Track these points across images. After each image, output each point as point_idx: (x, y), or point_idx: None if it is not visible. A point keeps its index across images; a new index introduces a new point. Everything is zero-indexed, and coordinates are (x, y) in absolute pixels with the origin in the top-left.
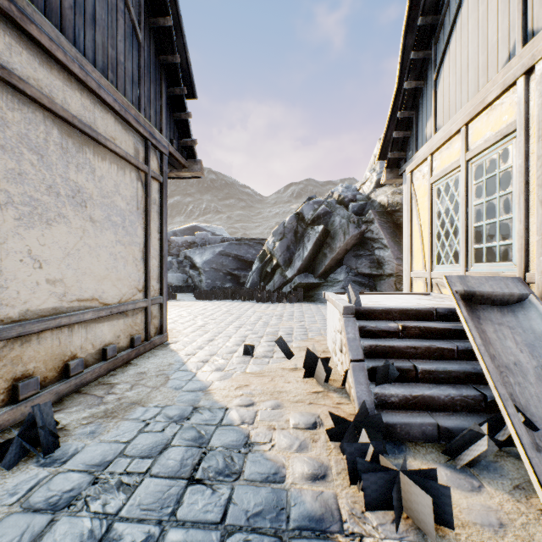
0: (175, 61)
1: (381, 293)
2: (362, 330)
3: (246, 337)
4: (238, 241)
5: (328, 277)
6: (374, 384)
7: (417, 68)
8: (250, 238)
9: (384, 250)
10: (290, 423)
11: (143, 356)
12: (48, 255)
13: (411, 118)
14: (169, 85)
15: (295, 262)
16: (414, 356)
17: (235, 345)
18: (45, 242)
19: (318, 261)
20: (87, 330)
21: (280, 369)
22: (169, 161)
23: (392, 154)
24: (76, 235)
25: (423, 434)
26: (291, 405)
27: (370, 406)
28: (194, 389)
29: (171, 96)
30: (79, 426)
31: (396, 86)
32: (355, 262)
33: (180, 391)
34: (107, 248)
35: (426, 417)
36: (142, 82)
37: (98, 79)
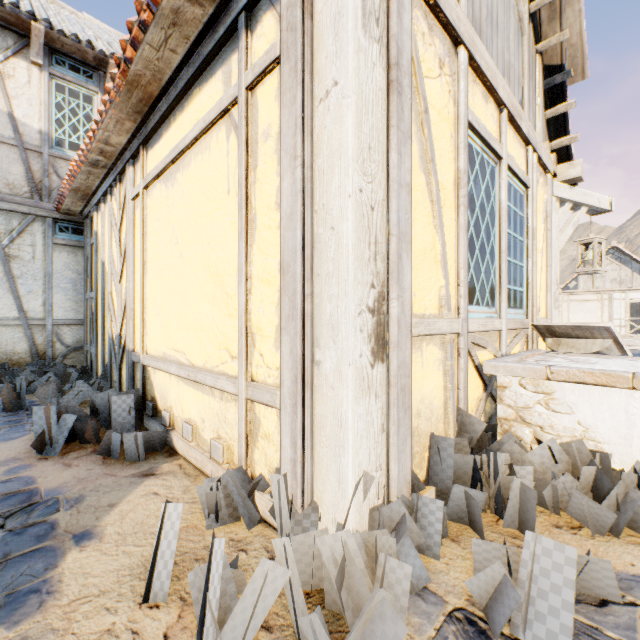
0: None
1: None
2: None
3: None
4: None
5: None
6: None
7: None
8: None
9: None
10: None
11: None
12: None
13: None
14: None
15: None
16: None
17: None
18: None
19: None
20: None
21: None
22: None
23: None
24: None
25: None
26: None
27: None
28: None
29: None
30: None
31: None
32: None
33: None
34: None
35: None
36: None
37: None
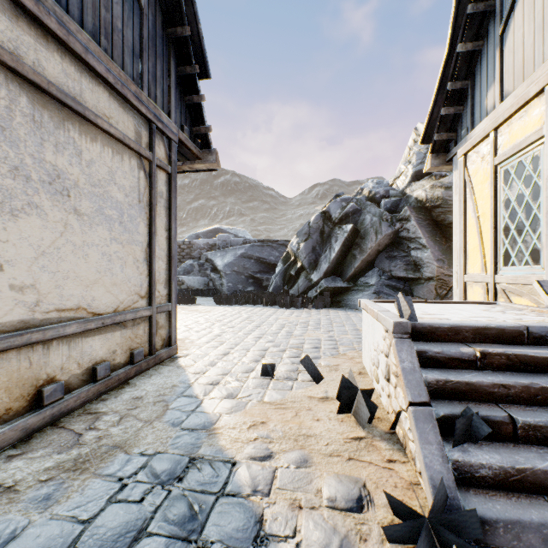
0: (185, 33)
1: (431, 301)
2: (422, 356)
3: (265, 351)
4: (260, 243)
5: (357, 280)
6: (450, 444)
7: (474, 25)
8: (273, 239)
9: (422, 250)
10: (323, 496)
11: (145, 373)
12: (13, 254)
13: (464, 89)
14: (179, 64)
15: (322, 264)
16: (504, 398)
17: (252, 361)
18: (8, 238)
19: (347, 263)
20: (71, 346)
21: (307, 398)
22: (181, 151)
23: (439, 135)
24: (55, 229)
25: (544, 542)
26: (323, 460)
27: (448, 483)
28: (196, 426)
29: (182, 76)
30: (34, 484)
31: (447, 51)
32: (388, 264)
33: (178, 429)
34: (99, 247)
35: (545, 511)
36: (145, 55)
37: (86, 42)
